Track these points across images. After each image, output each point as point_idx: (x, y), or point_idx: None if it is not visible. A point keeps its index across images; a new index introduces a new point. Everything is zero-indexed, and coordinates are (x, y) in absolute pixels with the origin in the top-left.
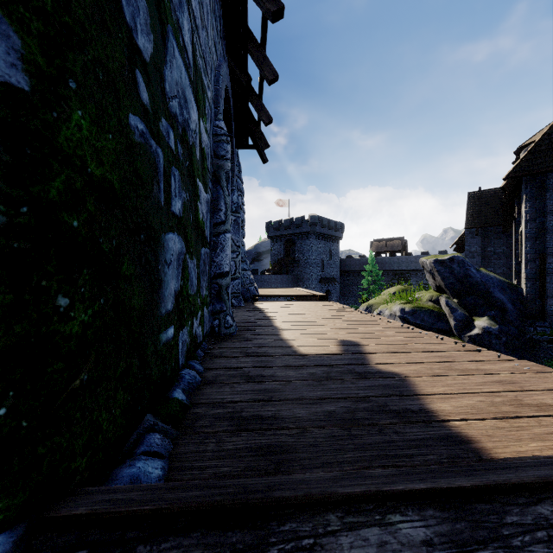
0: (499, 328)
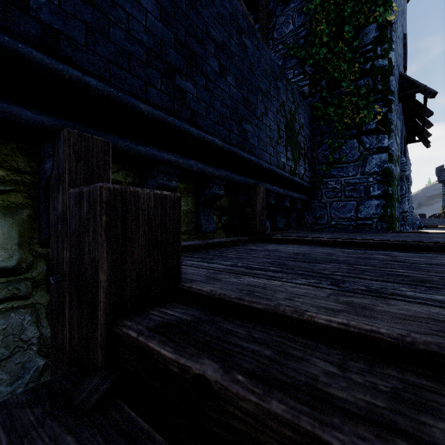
0: None
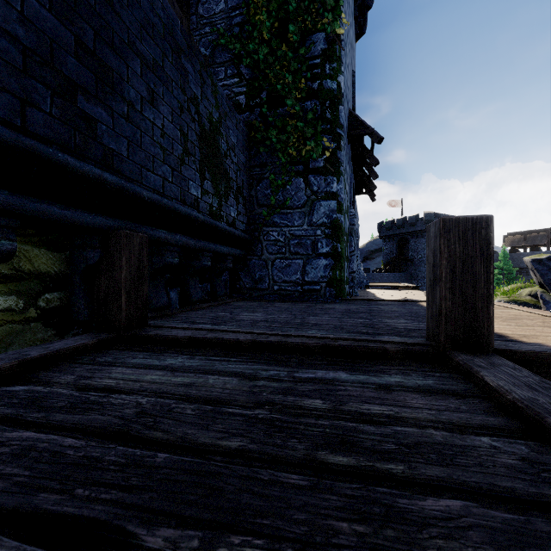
0: None
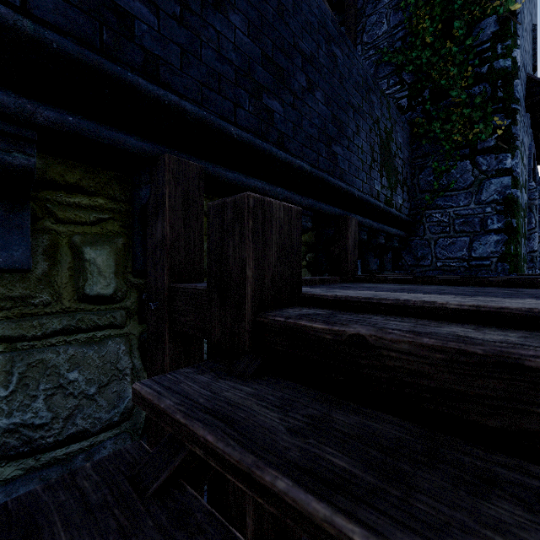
0: None
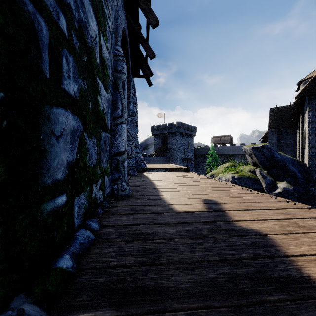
0: (294, 188)
